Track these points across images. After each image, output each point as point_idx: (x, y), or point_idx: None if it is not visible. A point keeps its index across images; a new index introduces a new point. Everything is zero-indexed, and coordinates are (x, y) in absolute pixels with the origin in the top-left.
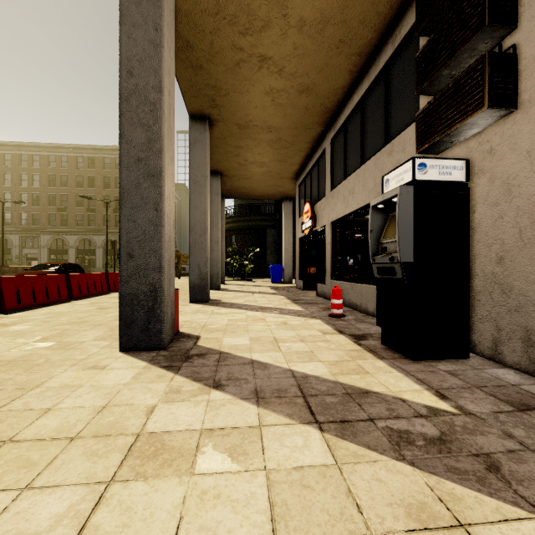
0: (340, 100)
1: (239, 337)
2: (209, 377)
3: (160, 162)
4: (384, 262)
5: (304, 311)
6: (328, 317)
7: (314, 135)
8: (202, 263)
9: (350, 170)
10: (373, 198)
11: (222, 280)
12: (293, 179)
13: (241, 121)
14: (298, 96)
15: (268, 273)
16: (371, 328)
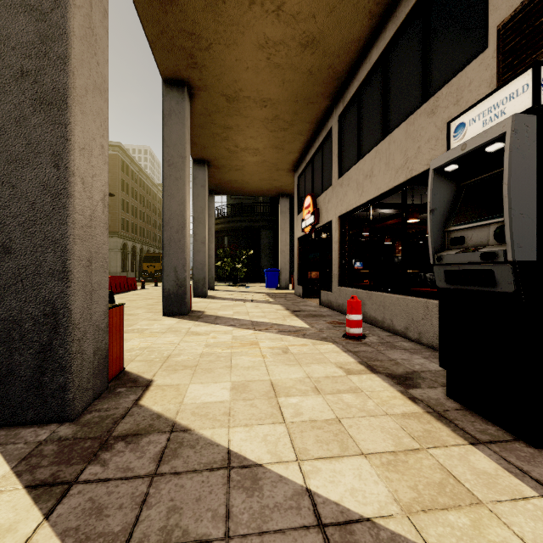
0: (353, 61)
1: (215, 382)
2: (118, 533)
3: (63, 79)
4: (465, 263)
5: (309, 328)
6: (344, 338)
7: (318, 113)
8: (180, 266)
9: (366, 148)
10: (402, 178)
11: (211, 285)
12: (291, 171)
13: (228, 90)
14: (301, 53)
15: (263, 278)
16: (411, 359)
